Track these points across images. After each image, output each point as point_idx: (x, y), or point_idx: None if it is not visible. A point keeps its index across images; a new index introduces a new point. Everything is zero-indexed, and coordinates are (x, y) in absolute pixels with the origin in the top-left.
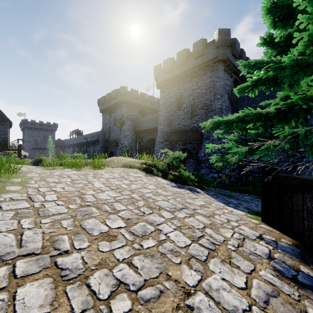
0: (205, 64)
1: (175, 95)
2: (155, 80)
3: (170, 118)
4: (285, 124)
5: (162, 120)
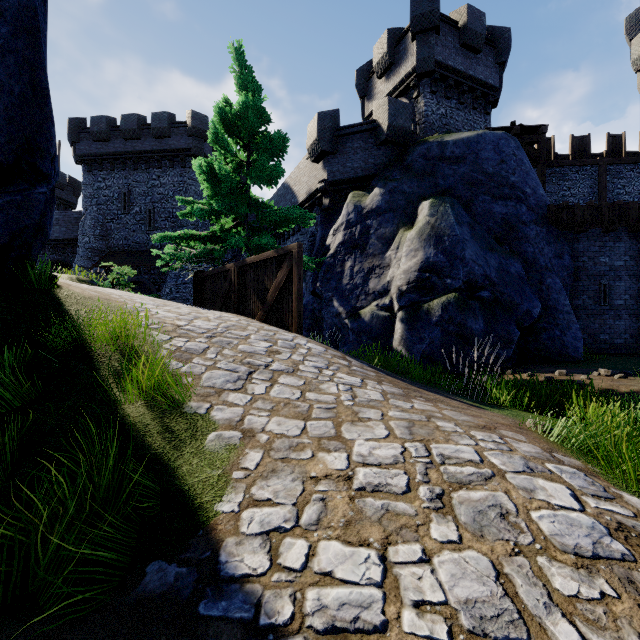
0: (172, 152)
1: (118, 185)
2: (72, 145)
3: (108, 226)
4: (216, 245)
5: (88, 226)
